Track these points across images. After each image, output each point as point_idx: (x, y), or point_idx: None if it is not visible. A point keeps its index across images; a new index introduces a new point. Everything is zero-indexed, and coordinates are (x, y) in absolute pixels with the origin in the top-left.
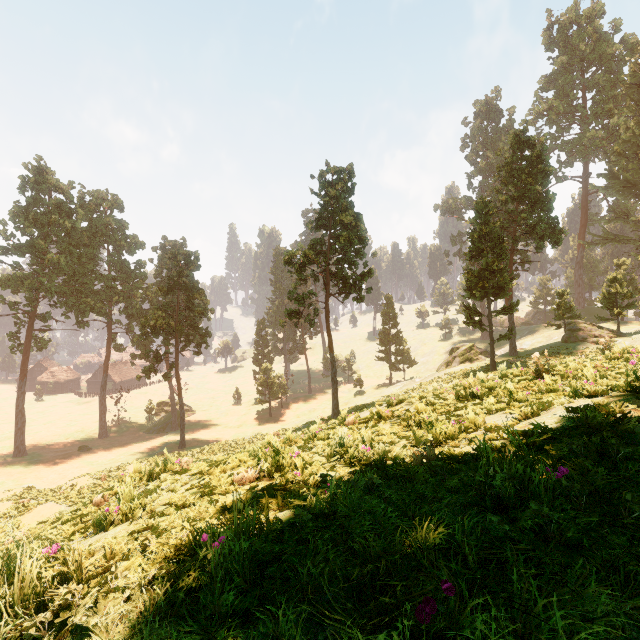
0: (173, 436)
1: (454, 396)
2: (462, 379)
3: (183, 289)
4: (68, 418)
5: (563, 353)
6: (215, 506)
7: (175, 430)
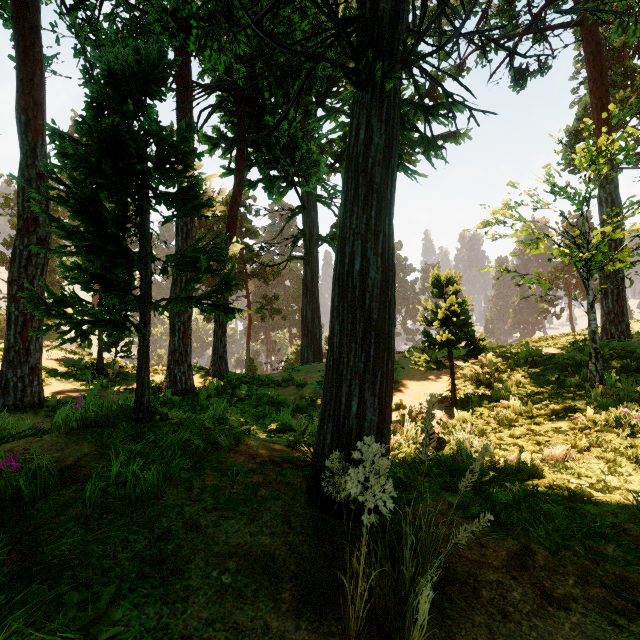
0: None
1: None
2: None
3: None
4: None
5: None
6: None
7: None
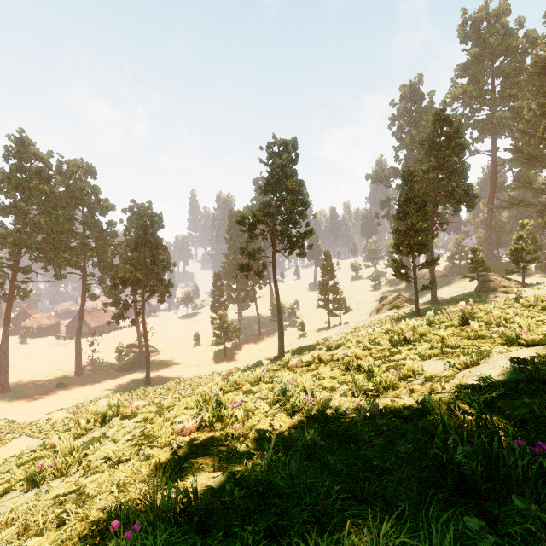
0: (140, 374)
1: (388, 341)
2: (391, 324)
3: (148, 246)
4: (48, 358)
5: (477, 301)
6: (150, 463)
7: (142, 368)
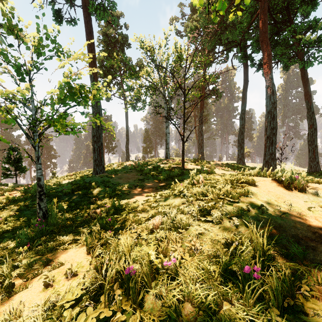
0: None
1: None
2: None
3: (47, 148)
4: None
5: None
6: None
7: None
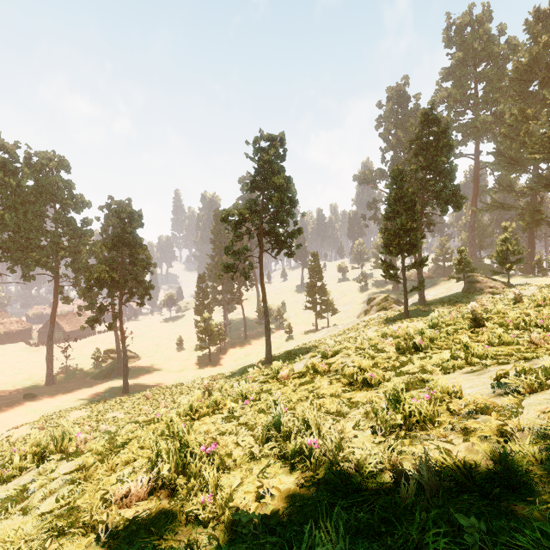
0: (118, 381)
1: (392, 347)
2: (380, 325)
3: (127, 245)
4: (17, 366)
5: (465, 302)
6: None
7: (120, 375)
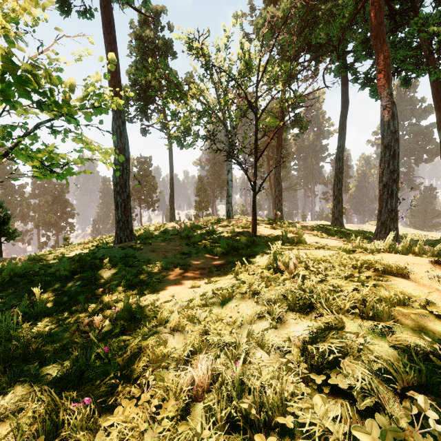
0: None
1: None
2: None
3: (61, 203)
4: None
5: None
6: None
7: None
